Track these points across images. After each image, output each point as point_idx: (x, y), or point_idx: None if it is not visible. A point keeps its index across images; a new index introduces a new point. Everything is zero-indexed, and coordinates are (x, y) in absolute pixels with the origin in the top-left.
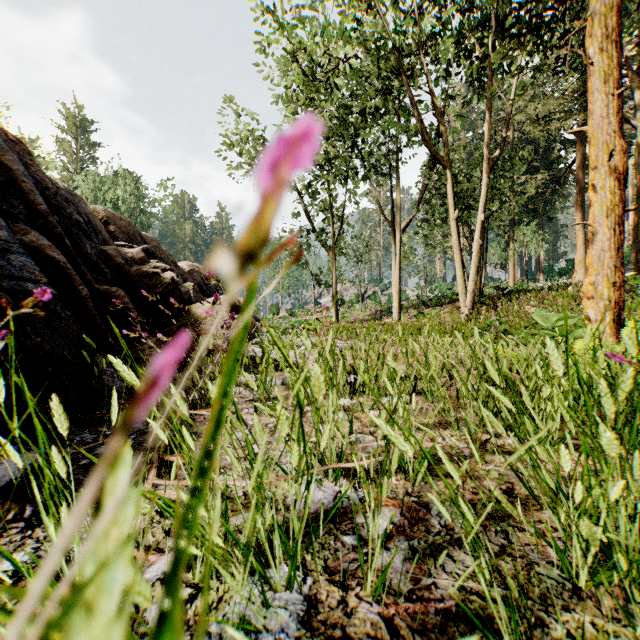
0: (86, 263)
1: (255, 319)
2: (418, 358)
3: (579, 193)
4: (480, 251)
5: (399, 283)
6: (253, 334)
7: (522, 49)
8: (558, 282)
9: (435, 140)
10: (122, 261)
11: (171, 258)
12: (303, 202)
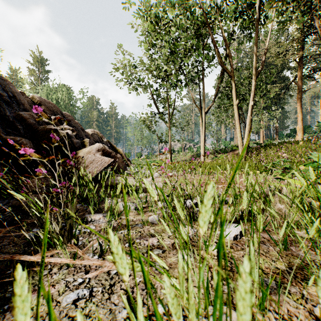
0: (2, 121)
1: (127, 160)
2: (224, 184)
3: (299, 93)
4: (251, 122)
5: (204, 141)
6: (124, 168)
7: (281, 1)
8: (286, 140)
9: (224, 63)
10: (34, 122)
11: (81, 126)
12: (153, 98)
